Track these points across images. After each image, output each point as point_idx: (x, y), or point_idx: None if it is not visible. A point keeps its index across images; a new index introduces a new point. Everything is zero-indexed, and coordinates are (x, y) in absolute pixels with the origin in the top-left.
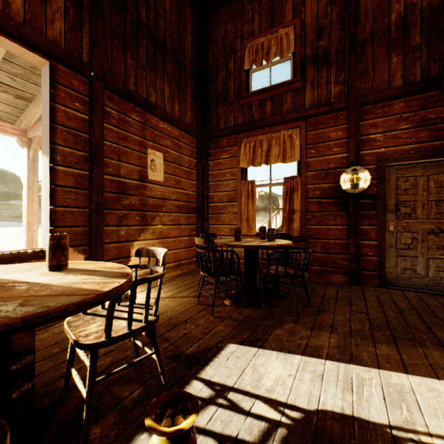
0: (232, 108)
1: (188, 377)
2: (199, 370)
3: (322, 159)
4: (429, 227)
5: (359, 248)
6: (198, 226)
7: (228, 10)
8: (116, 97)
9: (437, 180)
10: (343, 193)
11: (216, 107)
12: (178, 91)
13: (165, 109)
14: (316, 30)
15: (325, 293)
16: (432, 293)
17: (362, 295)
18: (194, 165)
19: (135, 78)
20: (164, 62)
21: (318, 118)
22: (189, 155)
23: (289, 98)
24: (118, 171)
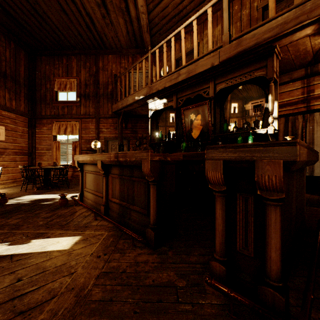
0: (49, 106)
1: (10, 199)
2: (14, 198)
3: (87, 136)
4: None
5: None
6: (29, 162)
7: (47, 59)
8: None
9: None
10: (94, 149)
11: (40, 103)
12: (15, 95)
13: (6, 105)
14: (85, 84)
15: None
16: None
17: None
18: (26, 131)
19: None
20: (5, 82)
21: (86, 119)
22: (22, 126)
23: (75, 108)
24: None
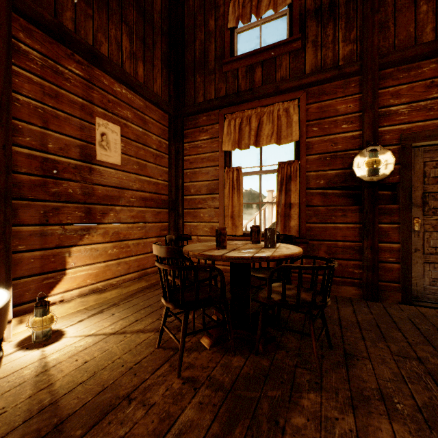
0: (213, 77)
1: None
2: None
3: (328, 139)
4: None
5: (377, 252)
6: (171, 224)
7: None
8: (38, 32)
9: None
10: (355, 182)
11: (192, 76)
12: (143, 49)
13: (123, 69)
14: None
15: (339, 316)
16: None
17: (390, 318)
18: (165, 147)
19: (74, 13)
20: (121, 5)
21: (323, 86)
22: (158, 134)
23: (285, 62)
24: (42, 143)
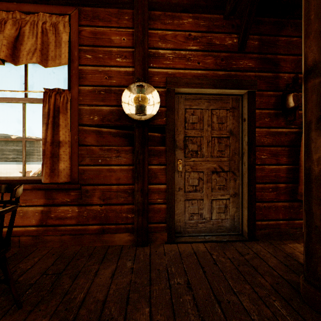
0: None
1: None
2: None
3: (102, 71)
4: (212, 166)
5: (146, 195)
6: None
7: None
8: None
9: (219, 115)
10: (129, 122)
11: None
12: None
13: None
14: None
15: (87, 292)
16: (218, 241)
17: (148, 275)
18: None
19: None
20: None
21: (97, 9)
22: None
23: None
24: None
